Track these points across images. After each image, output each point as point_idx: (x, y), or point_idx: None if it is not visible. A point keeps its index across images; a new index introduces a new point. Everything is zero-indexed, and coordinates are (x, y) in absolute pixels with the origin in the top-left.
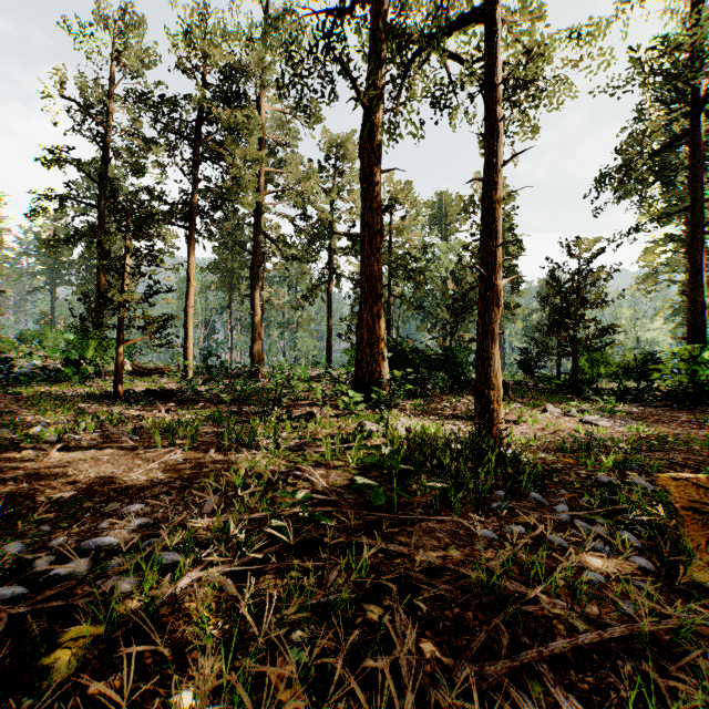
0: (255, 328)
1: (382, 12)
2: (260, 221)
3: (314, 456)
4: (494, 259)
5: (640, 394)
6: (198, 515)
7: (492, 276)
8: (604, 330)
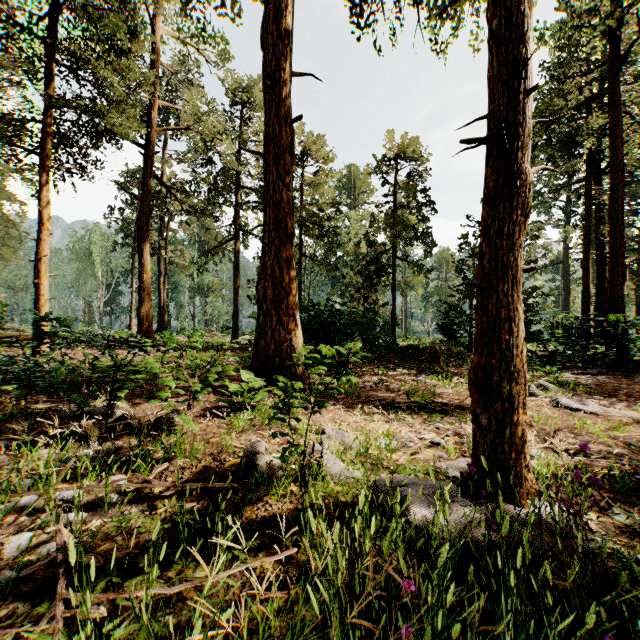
0: (143, 287)
1: None
2: (150, 160)
3: None
4: (521, 117)
5: (567, 360)
6: None
7: (516, 151)
8: (532, 292)
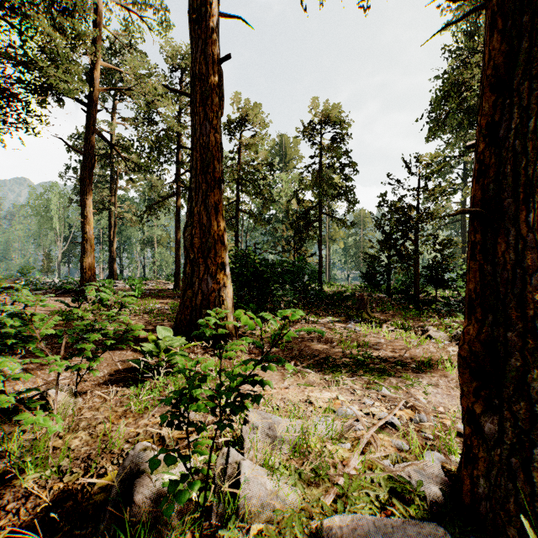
0: (86, 238)
1: None
2: (93, 118)
3: None
4: None
5: None
6: None
7: None
8: (448, 243)
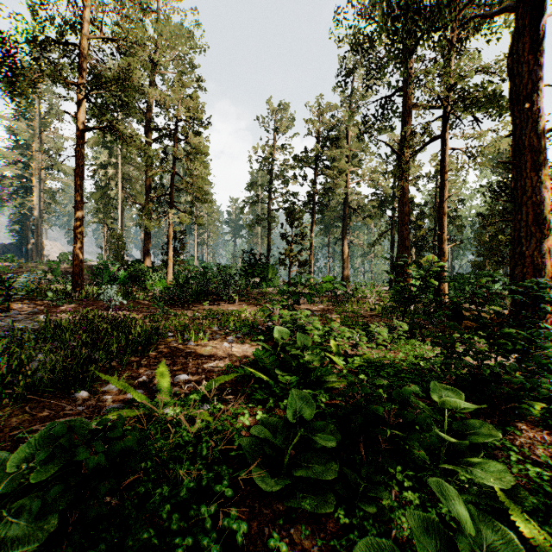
0: (344, 261)
1: (409, 101)
2: (347, 200)
3: (363, 310)
4: (441, 238)
5: None
6: (332, 313)
7: (440, 245)
8: None
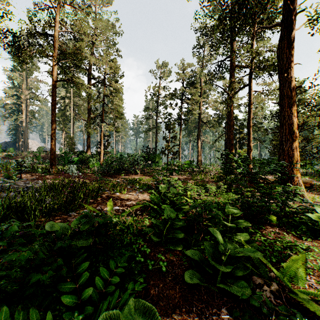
0: (198, 152)
1: (233, 63)
2: (200, 117)
3: (207, 178)
4: (249, 139)
5: None
6: (190, 180)
7: (249, 143)
8: None
